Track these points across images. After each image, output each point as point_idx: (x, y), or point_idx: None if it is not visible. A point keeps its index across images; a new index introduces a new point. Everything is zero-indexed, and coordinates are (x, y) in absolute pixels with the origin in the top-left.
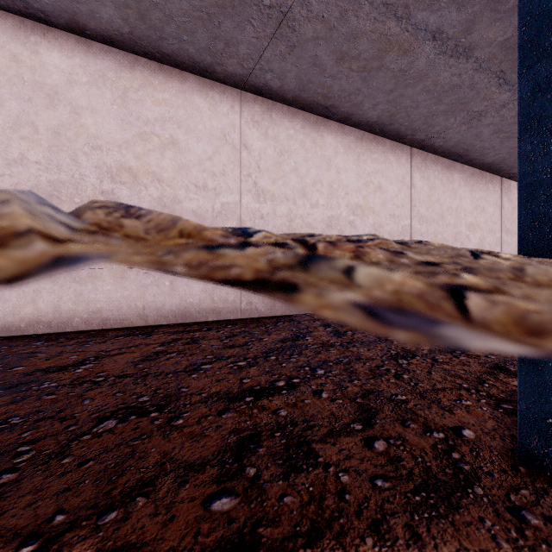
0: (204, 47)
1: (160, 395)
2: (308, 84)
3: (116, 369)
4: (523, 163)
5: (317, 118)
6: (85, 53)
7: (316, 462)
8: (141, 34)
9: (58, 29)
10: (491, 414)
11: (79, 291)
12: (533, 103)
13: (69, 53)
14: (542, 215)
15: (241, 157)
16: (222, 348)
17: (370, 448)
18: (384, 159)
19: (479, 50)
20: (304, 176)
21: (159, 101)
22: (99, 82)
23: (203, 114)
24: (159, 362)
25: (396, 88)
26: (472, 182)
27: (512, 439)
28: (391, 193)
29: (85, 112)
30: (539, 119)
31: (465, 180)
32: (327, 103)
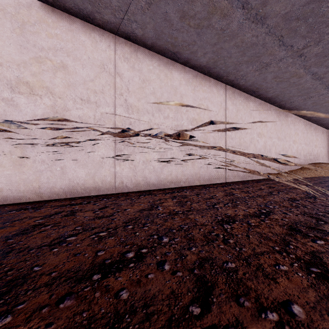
0: None
1: (8, 278)
2: (161, 34)
3: None
4: None
5: (168, 60)
6: None
7: None
8: None
9: None
10: (307, 281)
11: None
12: None
13: None
14: None
15: (115, 81)
16: (92, 219)
17: None
18: (210, 91)
19: (270, 19)
20: (160, 97)
21: (52, 35)
22: (0, 14)
23: (86, 48)
24: (31, 236)
25: (218, 42)
26: (260, 108)
27: None
28: (214, 112)
29: None
30: None
31: (256, 107)
32: (174, 49)
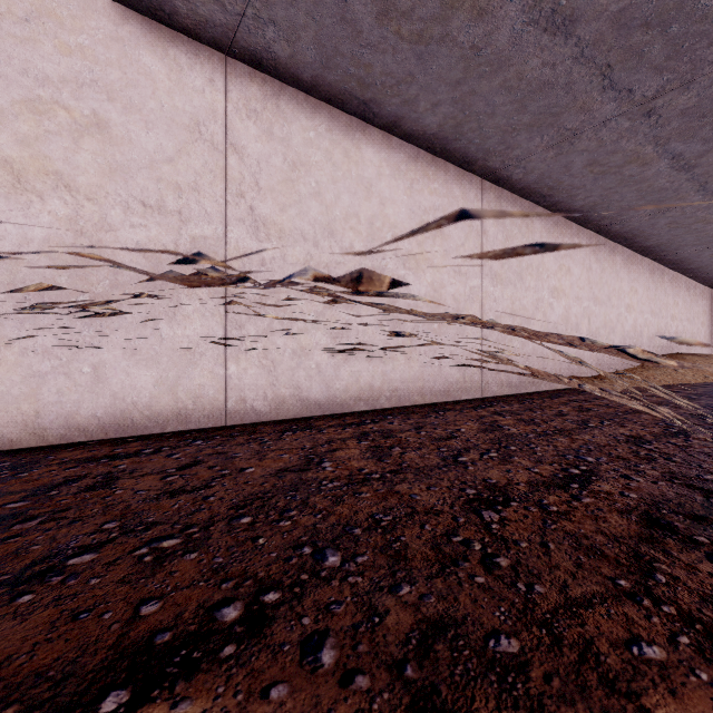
0: None
1: None
2: (335, 56)
3: None
4: None
5: (352, 120)
6: None
7: None
8: None
9: None
10: None
11: None
12: None
13: None
14: None
15: (226, 164)
16: (153, 497)
17: None
18: (446, 192)
19: (584, 24)
20: (332, 205)
21: (71, 48)
22: None
23: (157, 84)
24: None
25: (465, 78)
26: (556, 233)
27: None
28: (455, 240)
29: None
30: None
31: (548, 230)
32: (365, 94)
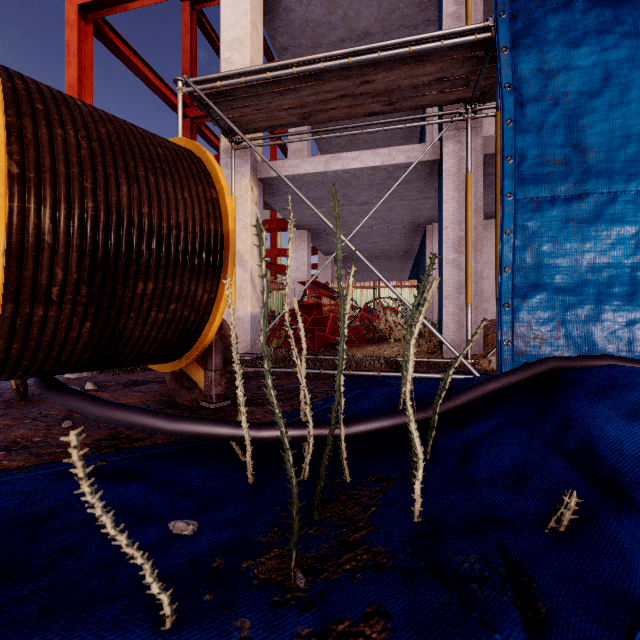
0: None
1: None
2: None
3: None
4: None
5: None
6: None
7: None
8: None
9: None
10: None
11: None
12: None
13: None
14: None
15: None
16: None
17: None
18: None
19: None
20: None
21: None
22: None
23: None
24: None
25: None
26: None
27: None
28: None
29: None
30: None
31: None
32: None
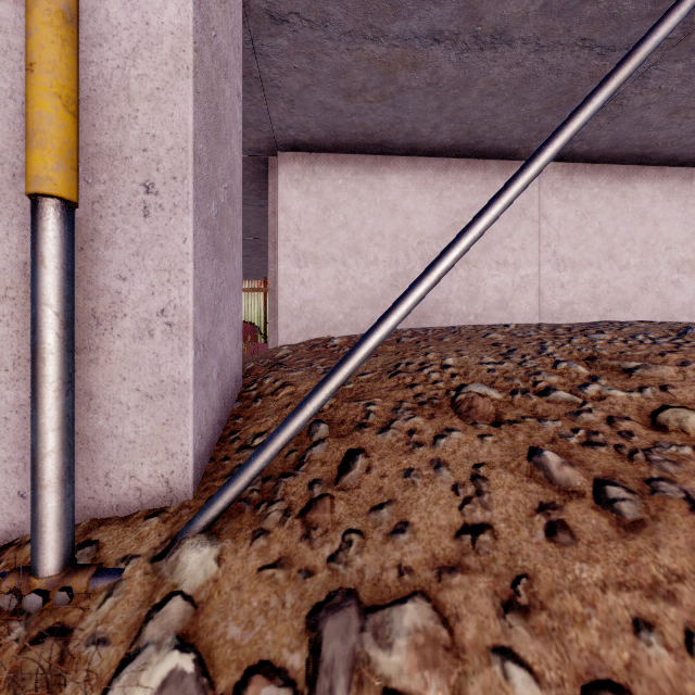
0: (516, 139)
1: None
2: (624, 141)
3: None
4: None
5: (628, 168)
6: (413, 168)
7: None
8: (461, 144)
9: (396, 156)
10: None
11: None
12: None
13: (403, 172)
14: None
15: (539, 228)
16: None
17: None
18: None
19: None
20: (611, 236)
21: (467, 192)
22: (422, 189)
23: None
24: None
25: None
26: None
27: None
28: None
29: (413, 216)
30: None
31: None
32: (644, 151)
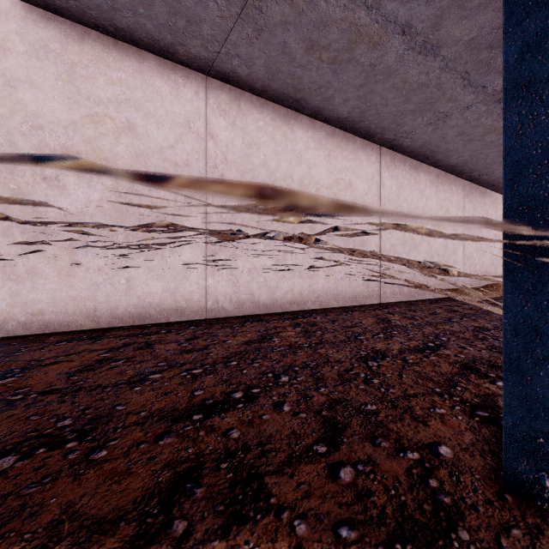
0: (164, 24)
1: (88, 416)
2: (277, 73)
3: (43, 383)
4: (509, 137)
5: (288, 111)
6: (23, 18)
7: (268, 505)
8: (89, 1)
9: None
10: (467, 424)
11: (15, 291)
12: (521, 66)
13: (2, 16)
14: (531, 197)
15: (206, 147)
16: (178, 352)
17: (335, 480)
18: (354, 157)
19: (446, 48)
20: (274, 170)
21: (114, 80)
22: (40, 53)
23: (164, 98)
24: (100, 373)
25: (366, 83)
26: (437, 183)
27: (493, 456)
28: (361, 191)
29: (23, 86)
30: (528, 85)
31: (431, 181)
32: (297, 95)
